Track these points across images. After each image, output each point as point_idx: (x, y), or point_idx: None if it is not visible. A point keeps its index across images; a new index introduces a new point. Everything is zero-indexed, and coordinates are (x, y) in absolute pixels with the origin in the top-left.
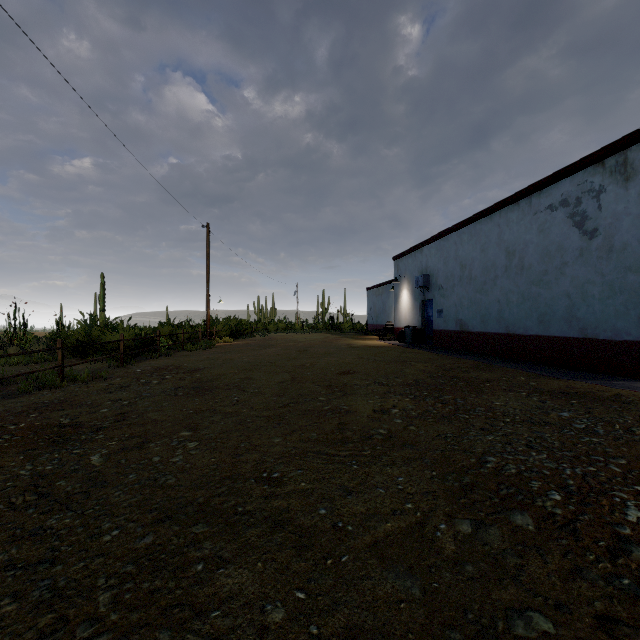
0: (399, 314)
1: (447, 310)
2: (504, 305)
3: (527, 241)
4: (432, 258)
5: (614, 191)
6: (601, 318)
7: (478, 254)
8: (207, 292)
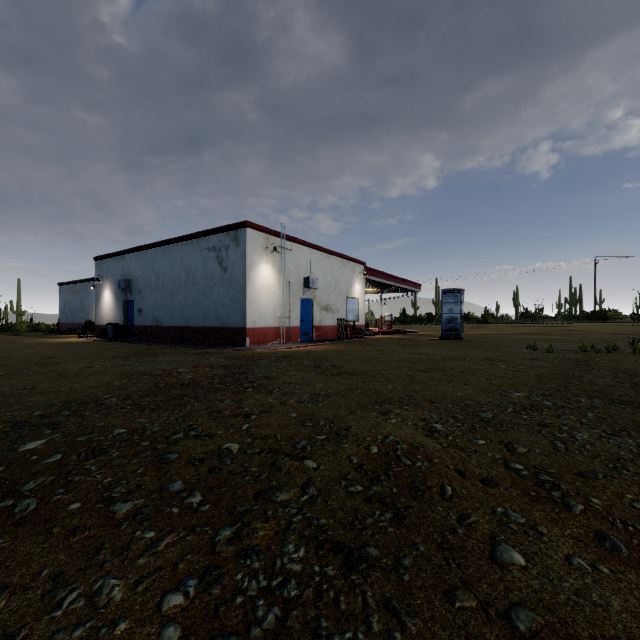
0: (101, 312)
1: (146, 310)
2: (185, 307)
3: (197, 267)
4: (134, 266)
5: (233, 249)
6: (229, 316)
7: (169, 269)
8: None
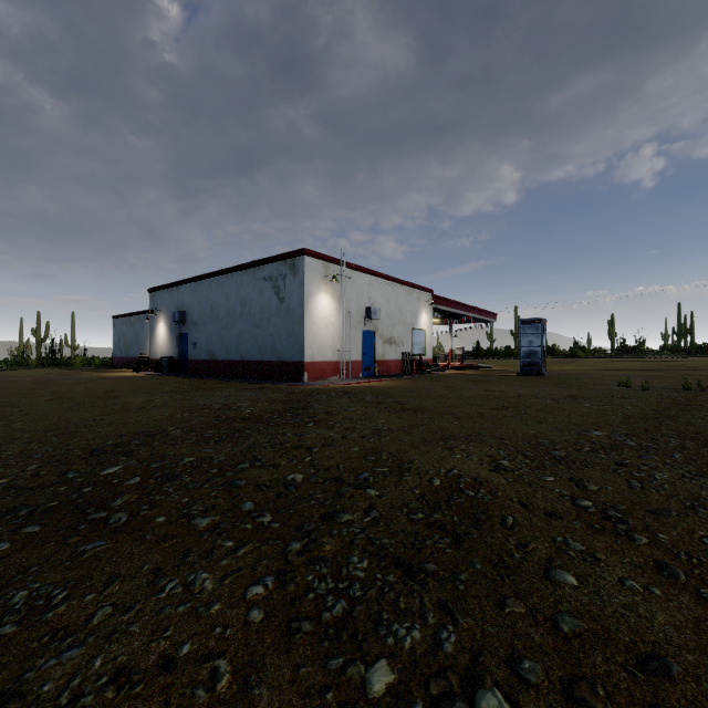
0: (156, 346)
1: (201, 343)
2: (240, 340)
3: (253, 298)
4: (188, 297)
5: (291, 279)
6: (286, 349)
7: (224, 301)
8: None
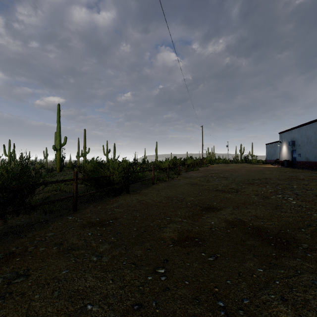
0: (281, 155)
1: (301, 154)
2: None
3: None
4: (296, 134)
5: None
6: None
7: (313, 134)
8: (202, 148)
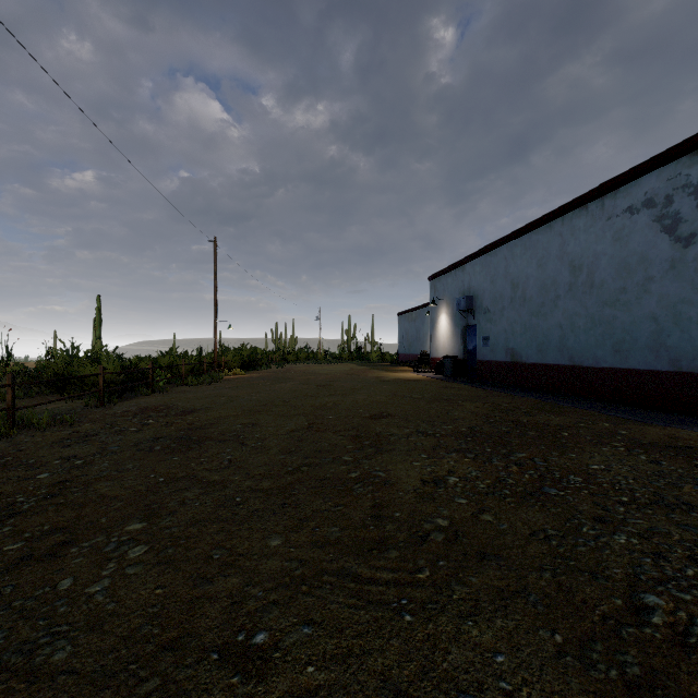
0: (436, 342)
1: (495, 337)
2: (568, 331)
3: (598, 252)
4: (476, 276)
5: None
6: None
7: (534, 270)
8: (214, 317)
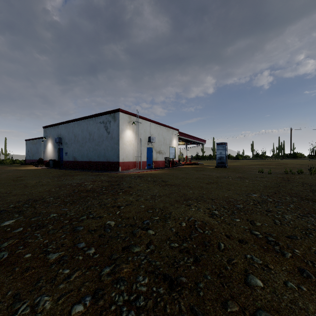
0: (47, 154)
1: (69, 153)
2: (88, 151)
3: (95, 131)
4: (63, 131)
5: (113, 123)
6: (110, 156)
7: (80, 132)
8: None
